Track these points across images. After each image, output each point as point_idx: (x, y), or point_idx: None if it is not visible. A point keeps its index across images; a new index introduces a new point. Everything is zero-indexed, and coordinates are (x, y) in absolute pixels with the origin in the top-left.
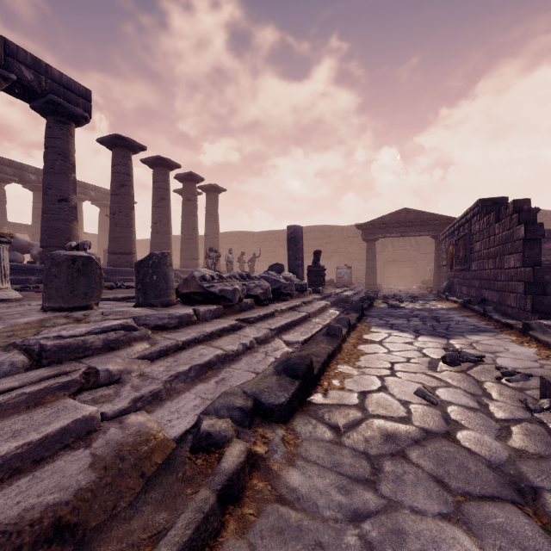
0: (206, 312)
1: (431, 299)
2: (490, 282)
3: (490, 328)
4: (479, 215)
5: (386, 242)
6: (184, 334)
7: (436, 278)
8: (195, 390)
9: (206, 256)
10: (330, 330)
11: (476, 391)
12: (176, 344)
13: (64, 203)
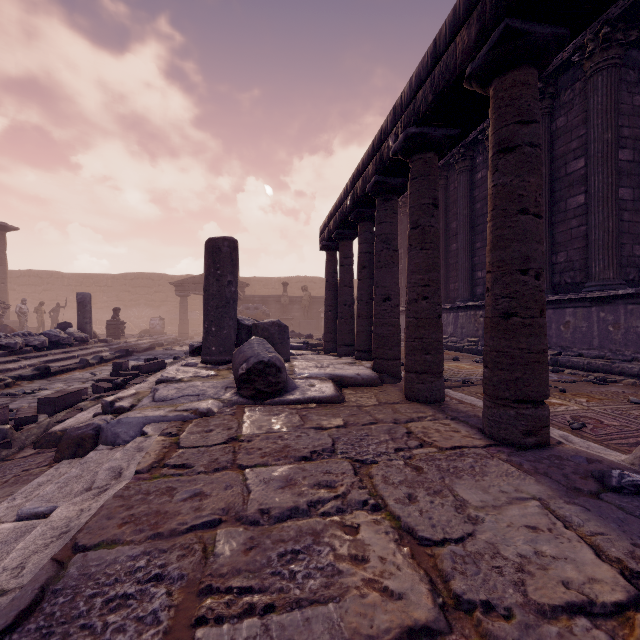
0: None
1: None
2: None
3: None
4: None
5: None
6: None
7: None
8: None
9: None
10: (80, 360)
11: None
12: None
13: None
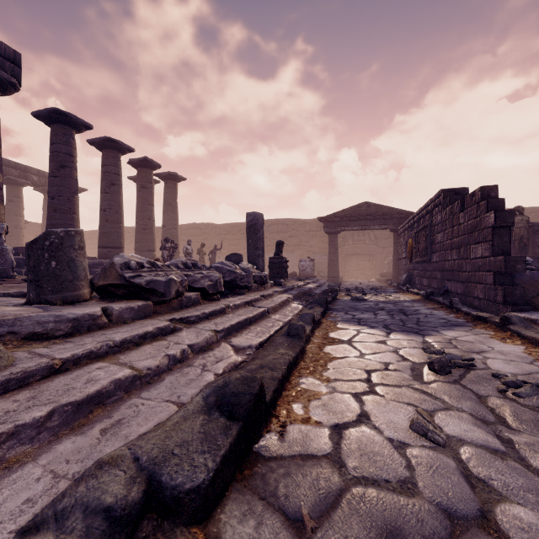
0: (124, 310)
1: (392, 291)
2: (453, 273)
3: (462, 321)
4: (441, 206)
5: (346, 236)
6: (74, 346)
7: (395, 271)
8: (51, 456)
9: (161, 247)
10: (291, 329)
11: (486, 415)
12: (47, 366)
13: None
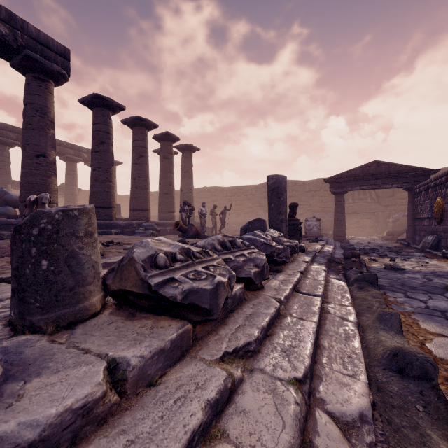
0: (147, 361)
1: (419, 255)
2: None
3: None
4: None
5: (346, 195)
6: None
7: (411, 230)
8: None
9: (180, 210)
10: (408, 365)
11: None
12: None
13: (41, 158)
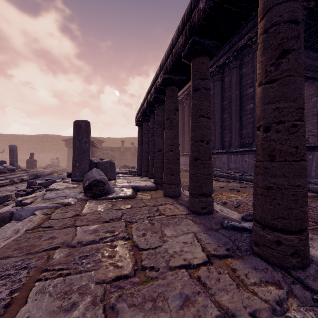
0: None
1: None
2: None
3: None
4: None
5: None
6: None
7: None
8: None
9: None
10: (10, 180)
11: None
12: None
13: None
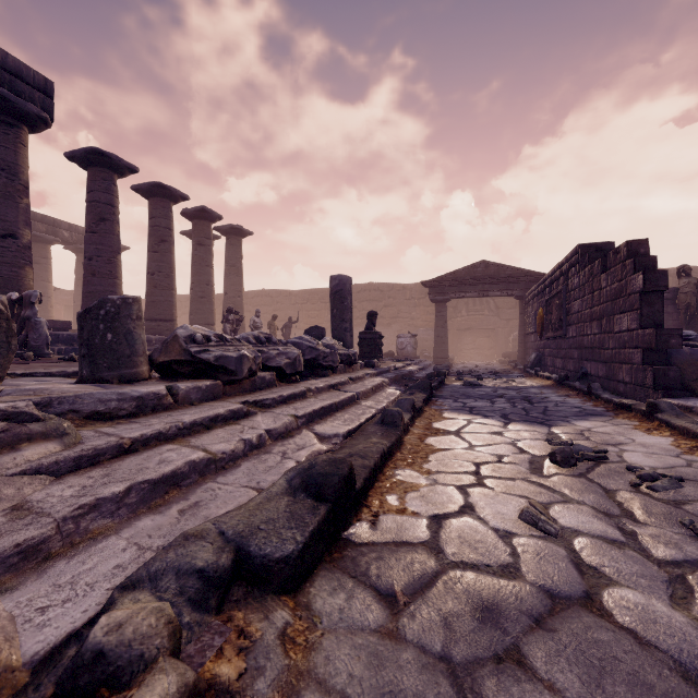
0: (190, 390)
1: (517, 375)
2: (594, 351)
3: (600, 410)
4: (578, 265)
5: (459, 305)
6: (141, 426)
7: (522, 349)
8: (132, 530)
9: (223, 320)
10: (386, 416)
11: (610, 508)
12: (116, 444)
13: (10, 240)
